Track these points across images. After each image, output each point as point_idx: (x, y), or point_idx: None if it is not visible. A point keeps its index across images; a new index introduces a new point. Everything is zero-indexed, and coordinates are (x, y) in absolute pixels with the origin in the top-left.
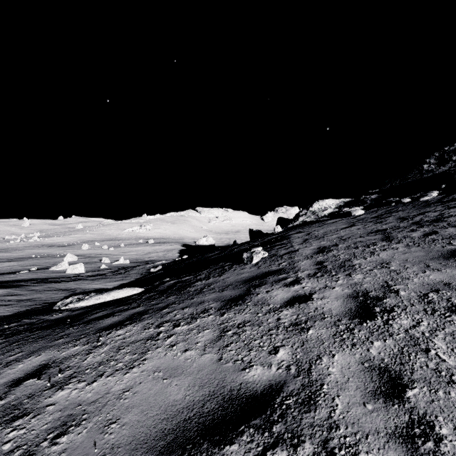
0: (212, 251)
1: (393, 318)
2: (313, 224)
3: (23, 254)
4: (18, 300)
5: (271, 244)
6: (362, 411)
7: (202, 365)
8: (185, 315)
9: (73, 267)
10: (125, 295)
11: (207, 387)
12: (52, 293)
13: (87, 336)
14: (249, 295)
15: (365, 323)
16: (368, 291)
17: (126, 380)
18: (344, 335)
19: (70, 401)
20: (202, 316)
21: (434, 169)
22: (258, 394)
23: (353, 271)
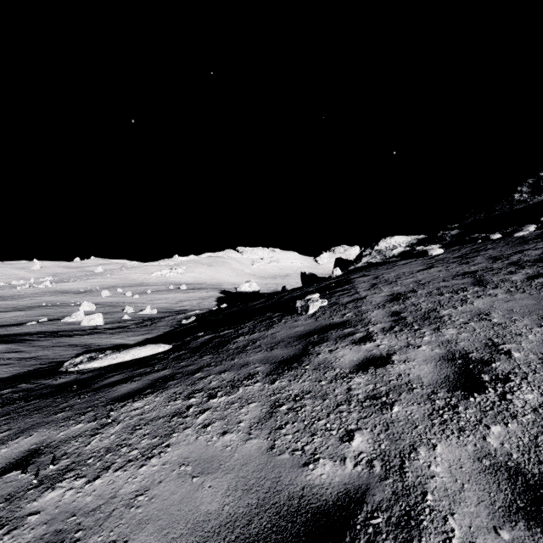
0: (257, 298)
1: (512, 391)
2: (380, 265)
3: (32, 302)
4: (20, 358)
5: (330, 289)
6: (494, 542)
7: (247, 457)
8: (223, 382)
9: (89, 318)
10: (149, 353)
11: (255, 493)
12: (61, 350)
13: (95, 409)
14: (307, 355)
15: (471, 397)
16: (468, 352)
17: (141, 476)
18: (445, 414)
19: (61, 508)
20: (246, 384)
21: (528, 199)
22: (329, 506)
23: (441, 324)
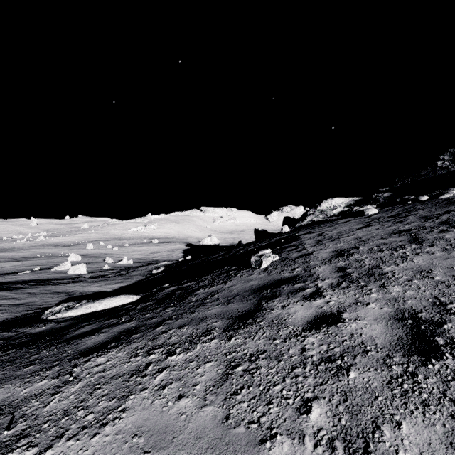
0: (216, 251)
1: None
2: (323, 223)
3: (29, 253)
4: (11, 304)
5: (280, 245)
6: None
7: (201, 429)
8: (182, 337)
9: (74, 268)
10: (119, 303)
11: None
12: (47, 297)
13: (61, 364)
14: (261, 311)
15: (429, 363)
16: (417, 311)
17: (92, 448)
18: (404, 384)
19: None
20: (203, 340)
21: (449, 166)
22: None
23: (386, 281)
